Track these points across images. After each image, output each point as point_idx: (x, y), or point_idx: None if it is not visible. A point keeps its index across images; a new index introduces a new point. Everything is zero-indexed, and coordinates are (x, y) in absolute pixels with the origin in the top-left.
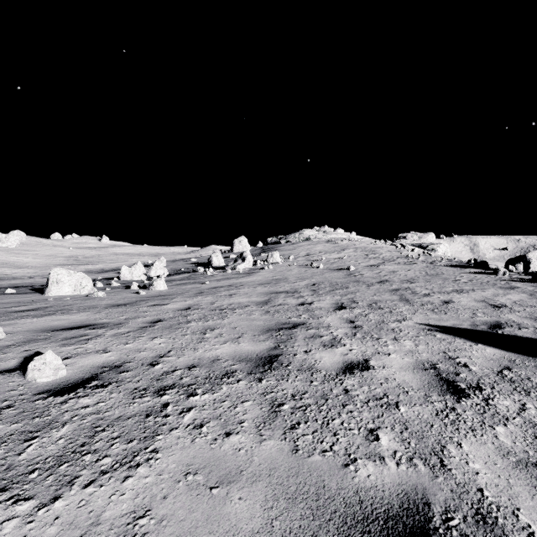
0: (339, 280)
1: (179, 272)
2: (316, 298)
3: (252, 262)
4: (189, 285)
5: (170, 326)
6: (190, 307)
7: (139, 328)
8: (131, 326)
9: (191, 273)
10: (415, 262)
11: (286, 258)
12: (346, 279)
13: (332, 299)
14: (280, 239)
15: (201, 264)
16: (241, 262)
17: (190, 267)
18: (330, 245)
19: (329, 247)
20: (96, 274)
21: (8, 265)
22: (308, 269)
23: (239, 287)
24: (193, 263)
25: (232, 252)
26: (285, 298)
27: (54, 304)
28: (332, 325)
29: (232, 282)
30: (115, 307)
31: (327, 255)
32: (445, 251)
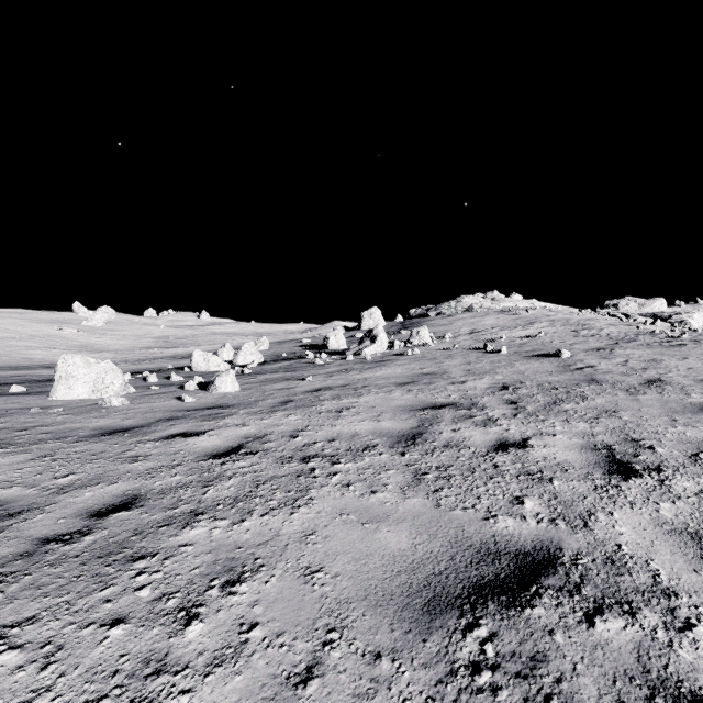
0: (552, 378)
1: (279, 358)
2: (529, 426)
3: (386, 343)
4: (278, 383)
5: (123, 543)
6: (242, 446)
7: (32, 546)
8: (23, 532)
9: (295, 360)
10: (680, 342)
11: (439, 336)
12: (565, 376)
13: (570, 430)
14: (428, 310)
15: (314, 347)
16: (369, 343)
17: (298, 350)
18: (506, 317)
19: (505, 319)
20: (176, 361)
21: (87, 348)
22: (481, 355)
23: (360, 390)
24: (304, 344)
25: (359, 329)
26: (455, 423)
27: (11, 425)
28: (673, 584)
29: (350, 378)
30: (97, 438)
31: (506, 332)
32: (702, 324)
